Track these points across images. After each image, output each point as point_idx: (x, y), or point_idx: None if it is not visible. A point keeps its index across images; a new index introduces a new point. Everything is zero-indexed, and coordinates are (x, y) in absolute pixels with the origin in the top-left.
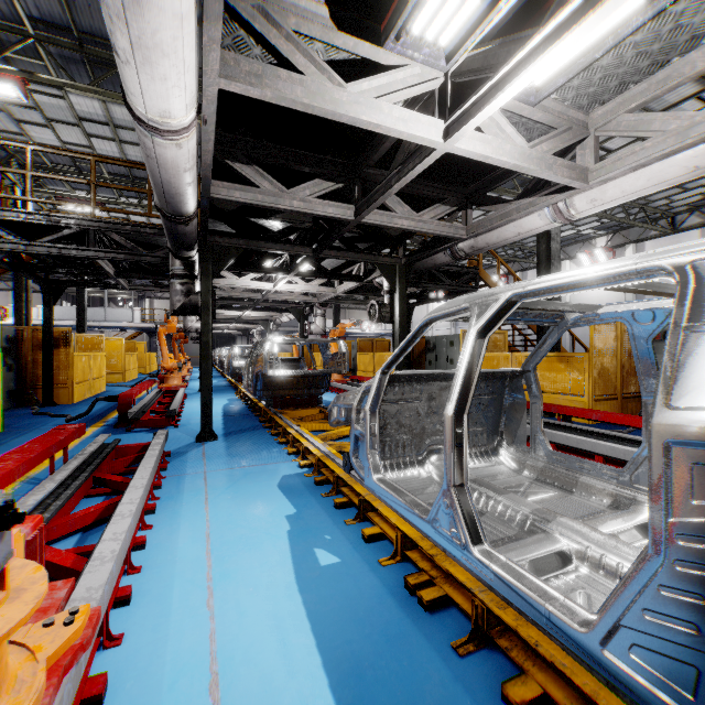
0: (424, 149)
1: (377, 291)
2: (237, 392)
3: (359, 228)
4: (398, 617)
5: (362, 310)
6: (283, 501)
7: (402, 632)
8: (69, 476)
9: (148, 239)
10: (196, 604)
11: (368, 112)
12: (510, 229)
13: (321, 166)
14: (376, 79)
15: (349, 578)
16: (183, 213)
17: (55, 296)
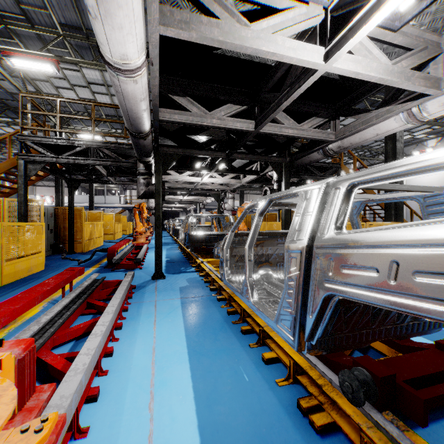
0: (308, 72)
1: (268, 181)
2: (179, 247)
3: (257, 138)
4: (294, 436)
5: (258, 194)
6: (205, 325)
7: None
8: (72, 301)
9: (125, 152)
10: (141, 406)
11: (266, 45)
12: (370, 132)
13: (231, 95)
14: (272, 19)
15: (253, 395)
16: (142, 131)
17: (74, 189)
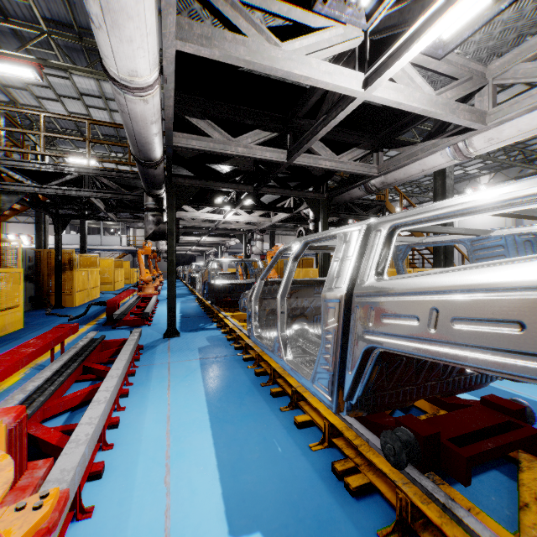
0: (346, 99)
1: (303, 220)
2: (196, 299)
3: (290, 170)
4: (327, 501)
5: (292, 235)
6: (229, 389)
7: (332, 517)
8: (64, 365)
9: (129, 182)
10: (155, 480)
11: (299, 67)
12: (415, 167)
13: (260, 119)
14: (306, 39)
15: (284, 461)
16: (152, 158)
17: (62, 227)
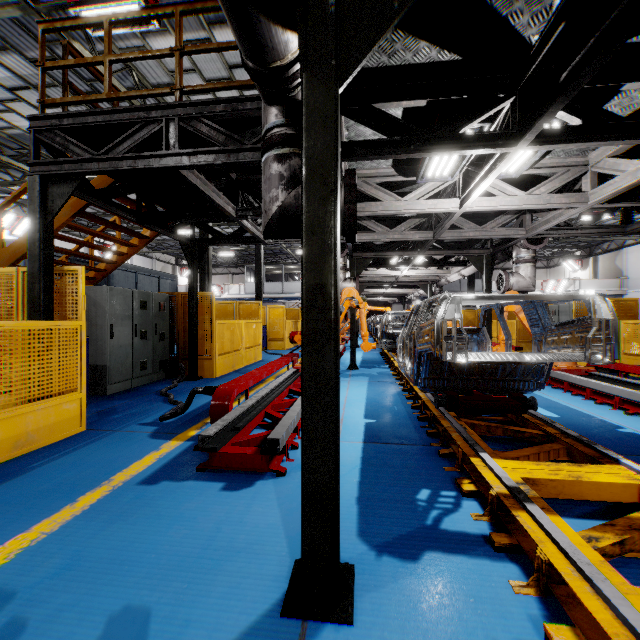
0: None
1: None
2: (395, 374)
3: None
4: None
5: (538, 269)
6: None
7: None
8: None
9: None
10: None
11: None
12: None
13: None
14: None
15: None
16: None
17: (198, 258)
